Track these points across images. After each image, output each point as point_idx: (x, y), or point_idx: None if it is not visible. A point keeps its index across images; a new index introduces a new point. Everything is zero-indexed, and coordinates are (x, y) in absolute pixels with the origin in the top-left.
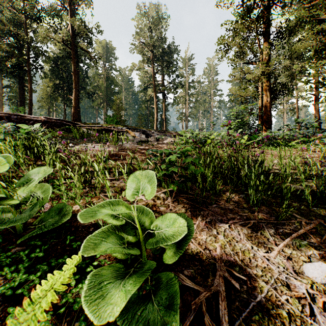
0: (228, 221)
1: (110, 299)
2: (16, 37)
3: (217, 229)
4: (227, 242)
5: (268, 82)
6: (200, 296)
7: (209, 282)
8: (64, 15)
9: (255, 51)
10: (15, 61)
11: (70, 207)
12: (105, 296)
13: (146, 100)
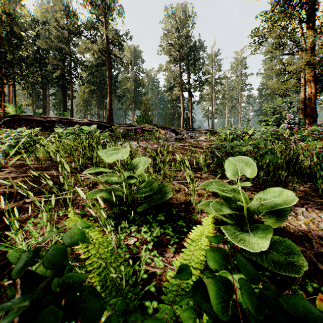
0: (303, 205)
1: (250, 241)
2: (60, 51)
3: (294, 211)
4: (309, 221)
5: (312, 73)
6: (306, 253)
7: (307, 246)
8: (101, 26)
9: (296, 40)
10: (59, 72)
11: (169, 187)
12: (244, 239)
13: (172, 99)
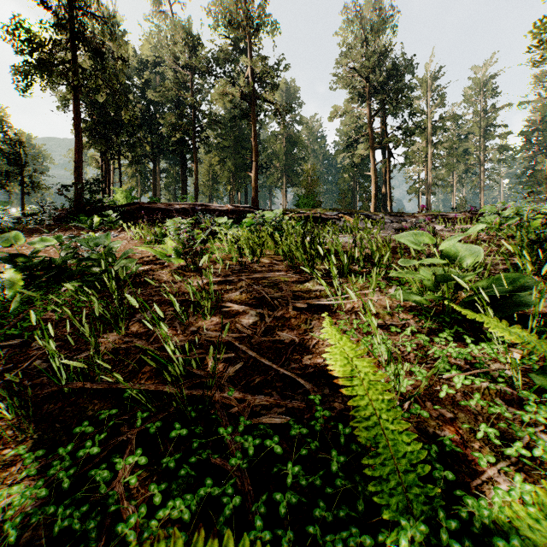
0: None
1: None
2: (178, 103)
3: None
4: None
5: None
6: None
7: None
8: (244, 56)
9: None
10: (179, 136)
11: None
12: None
13: (353, 164)
